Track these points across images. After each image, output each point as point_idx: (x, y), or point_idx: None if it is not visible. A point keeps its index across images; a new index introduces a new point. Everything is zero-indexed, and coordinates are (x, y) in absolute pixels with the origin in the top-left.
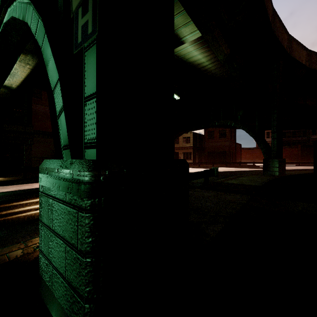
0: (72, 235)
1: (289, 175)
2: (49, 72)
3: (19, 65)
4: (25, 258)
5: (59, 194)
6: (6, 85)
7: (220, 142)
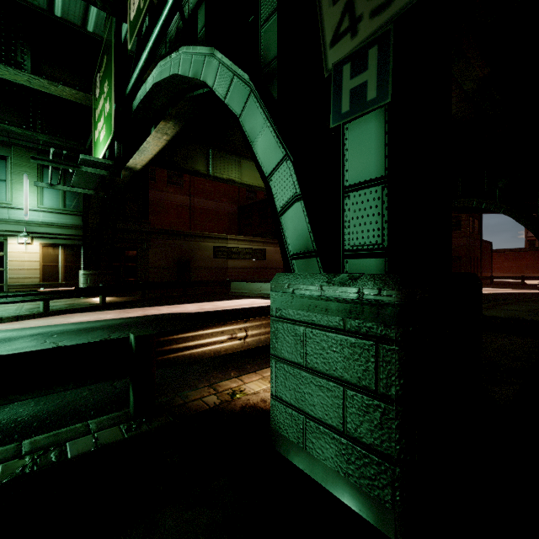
0: (360, 374)
1: None
2: (259, 151)
3: (154, 136)
4: (228, 406)
5: (326, 320)
6: (128, 167)
7: None
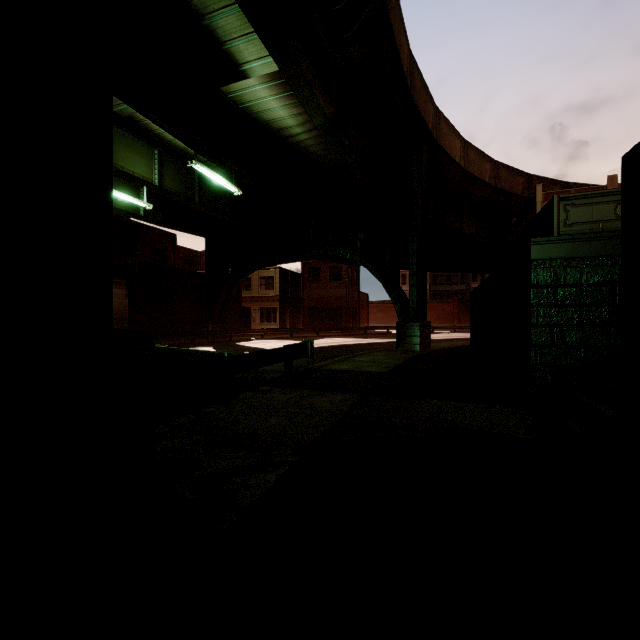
0: None
1: (436, 349)
2: None
3: None
4: None
5: None
6: None
7: (331, 290)
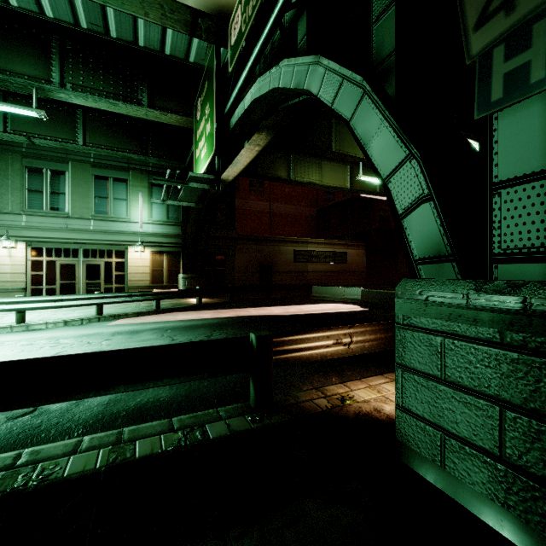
0: (527, 395)
1: None
2: (374, 153)
3: (247, 149)
4: (340, 411)
5: (474, 331)
6: (222, 179)
7: None
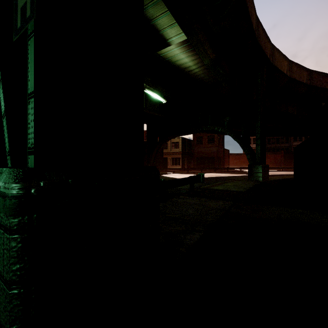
0: None
1: (271, 180)
2: None
3: None
4: None
5: None
6: None
7: (208, 148)
